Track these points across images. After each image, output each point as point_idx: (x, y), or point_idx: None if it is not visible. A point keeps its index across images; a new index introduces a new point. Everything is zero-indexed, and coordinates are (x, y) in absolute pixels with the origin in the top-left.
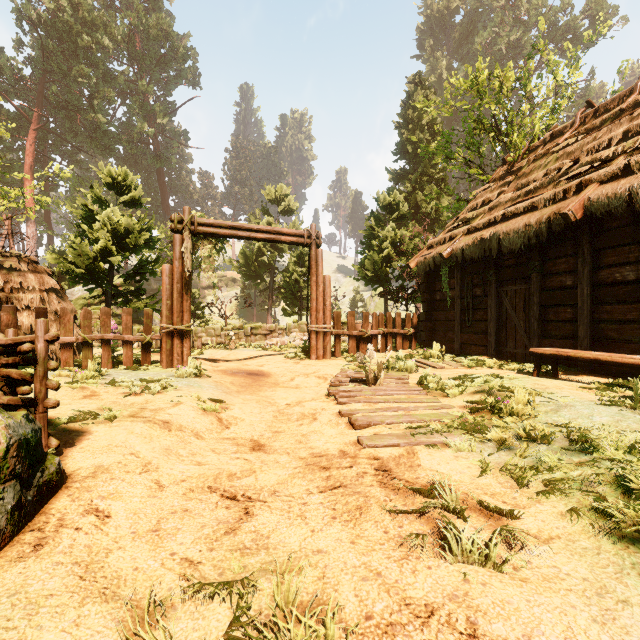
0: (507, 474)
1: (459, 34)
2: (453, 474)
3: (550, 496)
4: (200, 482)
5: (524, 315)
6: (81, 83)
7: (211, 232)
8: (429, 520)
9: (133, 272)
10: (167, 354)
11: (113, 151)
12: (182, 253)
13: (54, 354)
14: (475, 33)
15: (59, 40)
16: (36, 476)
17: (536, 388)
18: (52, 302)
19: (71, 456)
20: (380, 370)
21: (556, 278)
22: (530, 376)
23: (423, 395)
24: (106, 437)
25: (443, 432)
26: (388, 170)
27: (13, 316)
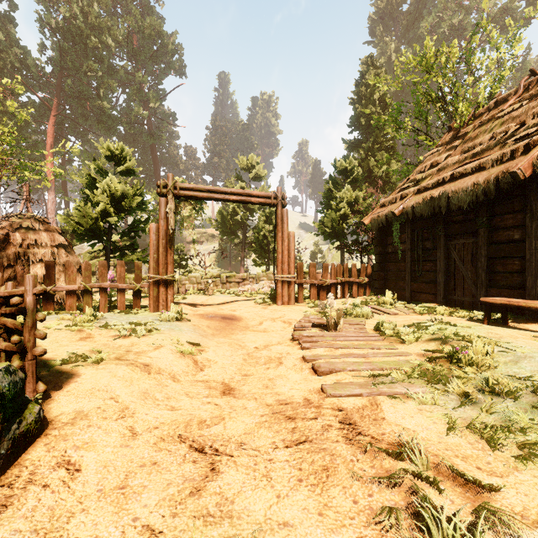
0: (476, 433)
1: (406, 21)
2: (419, 430)
3: (527, 462)
4: (171, 430)
5: (472, 266)
6: (90, 76)
7: (191, 195)
8: (400, 488)
9: (128, 230)
10: (154, 300)
11: (115, 131)
12: (166, 213)
13: (62, 299)
14: (420, 19)
15: (73, 42)
16: (12, 428)
17: (490, 337)
18: (61, 256)
19: (57, 400)
20: (340, 317)
21: (504, 232)
22: (481, 324)
23: (380, 341)
24: (91, 380)
25: (404, 382)
26: (344, 140)
27: (27, 268)
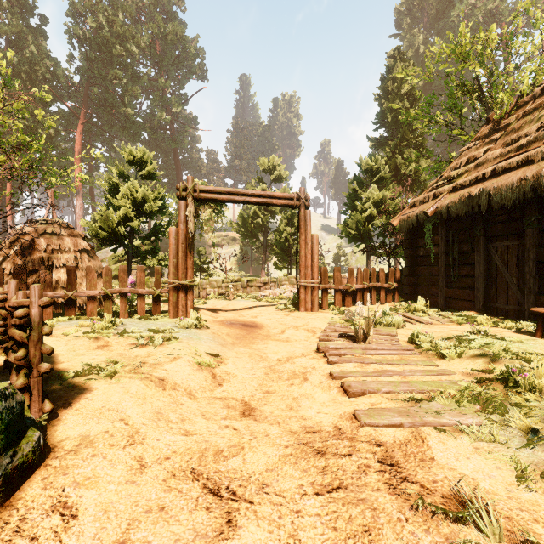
0: None
1: (435, 10)
2: (480, 478)
3: None
4: (184, 462)
5: (517, 271)
6: (115, 84)
7: (211, 198)
8: None
9: (149, 234)
10: (173, 306)
11: (139, 137)
12: (186, 217)
13: (84, 304)
14: (451, 7)
15: (99, 52)
16: (3, 463)
17: None
18: (84, 260)
19: (64, 420)
20: (369, 327)
21: None
22: (532, 337)
23: (416, 356)
24: (103, 397)
25: (452, 409)
26: (369, 138)
27: (49, 273)
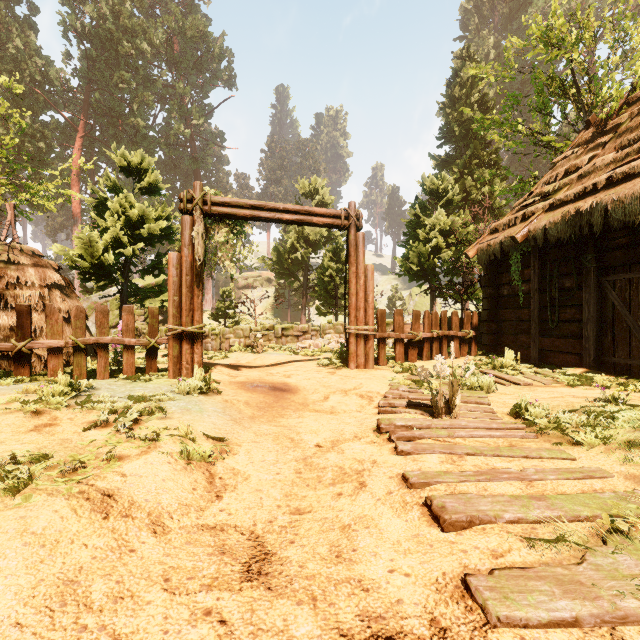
0: None
1: (508, 9)
2: None
3: None
4: None
5: None
6: (122, 90)
7: (228, 213)
8: None
9: (151, 267)
10: (174, 362)
11: (153, 155)
12: (192, 238)
13: None
14: (527, 5)
15: (102, 49)
16: None
17: None
18: (54, 300)
19: None
20: (453, 393)
21: None
22: None
23: (532, 439)
24: None
25: None
26: (431, 156)
27: None
